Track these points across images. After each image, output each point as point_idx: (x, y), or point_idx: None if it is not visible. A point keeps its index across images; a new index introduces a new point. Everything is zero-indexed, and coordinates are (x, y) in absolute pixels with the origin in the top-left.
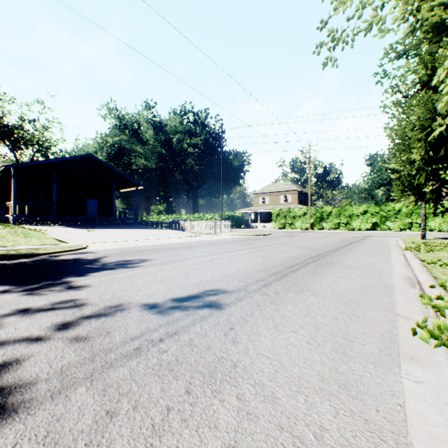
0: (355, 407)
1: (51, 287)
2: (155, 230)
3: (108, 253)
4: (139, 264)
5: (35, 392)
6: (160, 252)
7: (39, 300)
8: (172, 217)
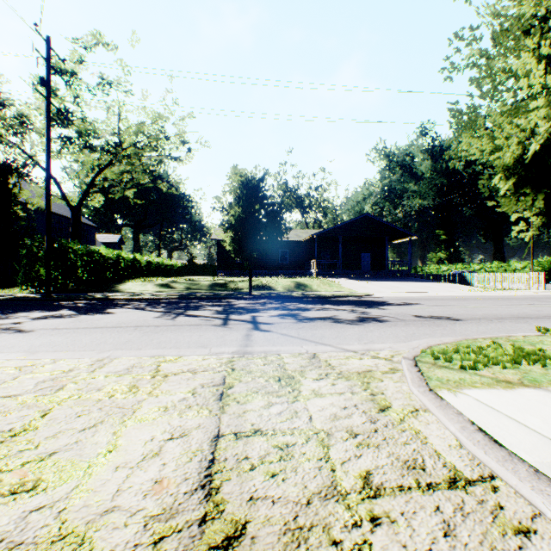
0: (479, 333)
1: (371, 308)
2: (429, 283)
3: (389, 299)
4: (413, 305)
5: (388, 321)
6: (430, 300)
7: (371, 310)
8: (456, 267)
